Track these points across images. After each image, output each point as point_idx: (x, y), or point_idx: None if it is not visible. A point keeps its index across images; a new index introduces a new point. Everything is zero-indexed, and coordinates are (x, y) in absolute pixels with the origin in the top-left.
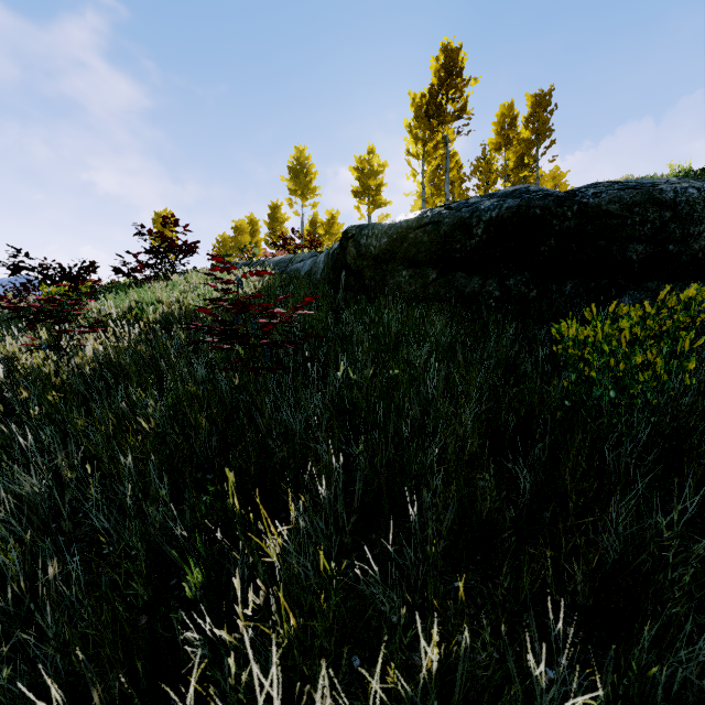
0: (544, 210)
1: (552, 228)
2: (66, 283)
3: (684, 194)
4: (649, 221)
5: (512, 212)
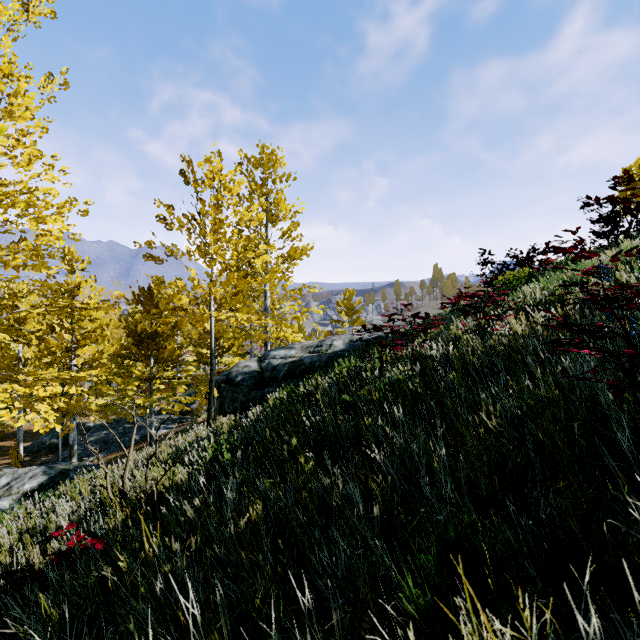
0: None
1: None
2: (509, 272)
3: None
4: None
5: None
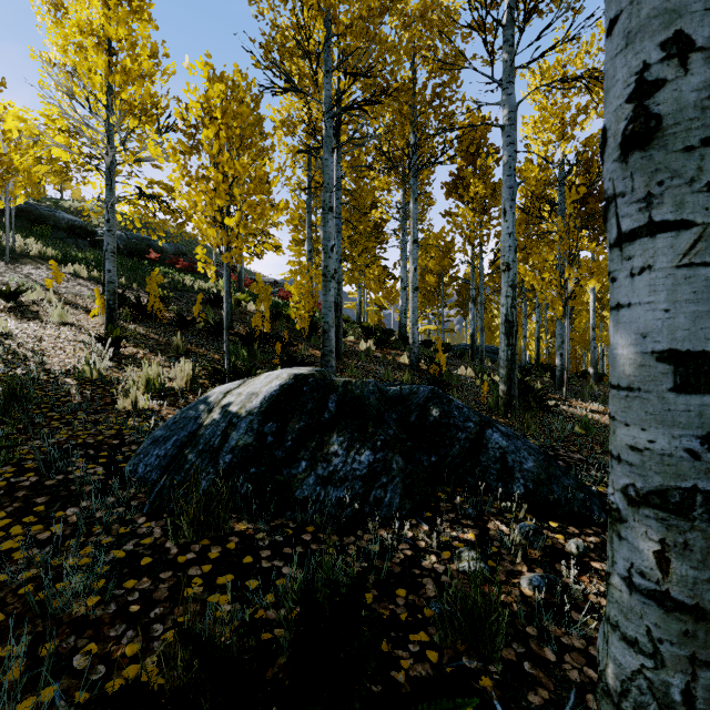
0: (33, 210)
1: (35, 214)
2: None
3: (60, 216)
4: (54, 219)
5: (25, 207)
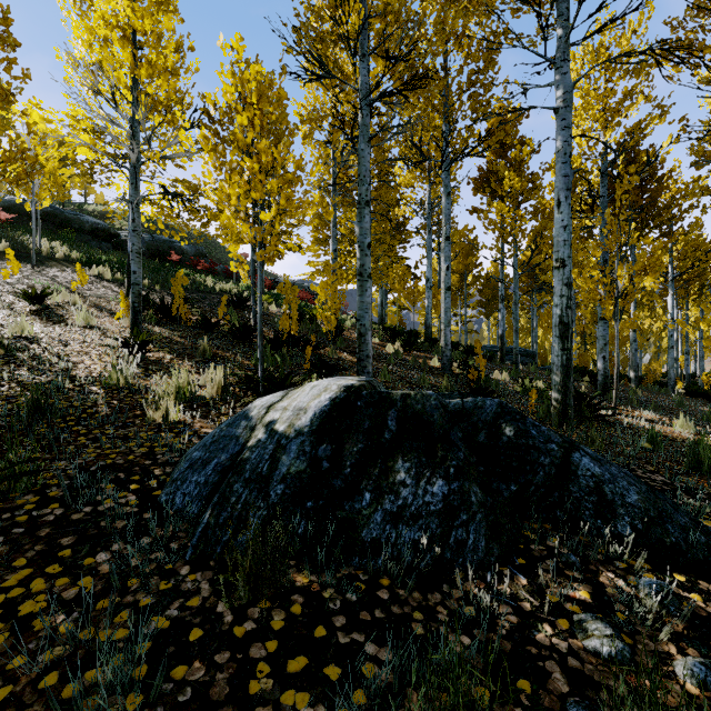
0: (58, 213)
1: (60, 217)
2: None
3: (84, 219)
4: (79, 222)
5: (51, 211)
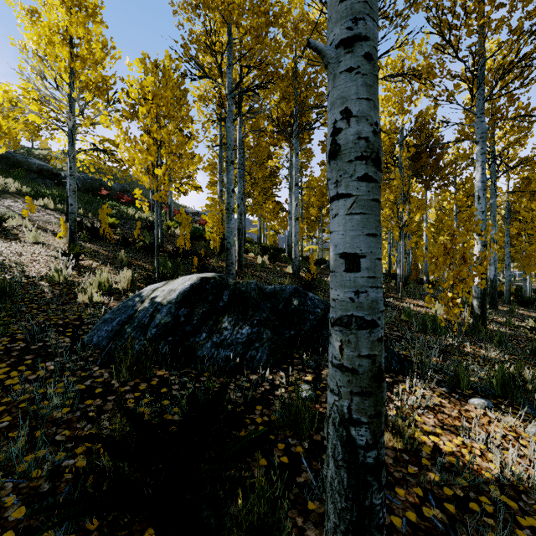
0: (11, 157)
1: (12, 160)
2: None
3: (32, 162)
4: (27, 164)
5: (5, 155)
